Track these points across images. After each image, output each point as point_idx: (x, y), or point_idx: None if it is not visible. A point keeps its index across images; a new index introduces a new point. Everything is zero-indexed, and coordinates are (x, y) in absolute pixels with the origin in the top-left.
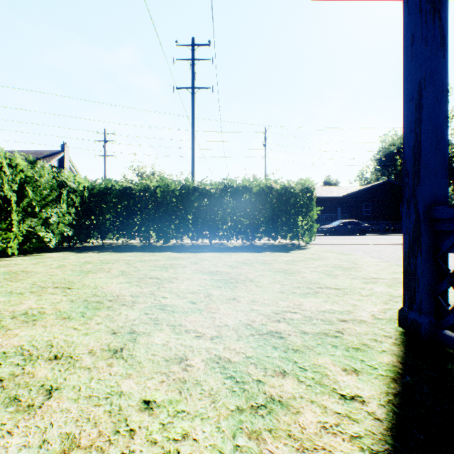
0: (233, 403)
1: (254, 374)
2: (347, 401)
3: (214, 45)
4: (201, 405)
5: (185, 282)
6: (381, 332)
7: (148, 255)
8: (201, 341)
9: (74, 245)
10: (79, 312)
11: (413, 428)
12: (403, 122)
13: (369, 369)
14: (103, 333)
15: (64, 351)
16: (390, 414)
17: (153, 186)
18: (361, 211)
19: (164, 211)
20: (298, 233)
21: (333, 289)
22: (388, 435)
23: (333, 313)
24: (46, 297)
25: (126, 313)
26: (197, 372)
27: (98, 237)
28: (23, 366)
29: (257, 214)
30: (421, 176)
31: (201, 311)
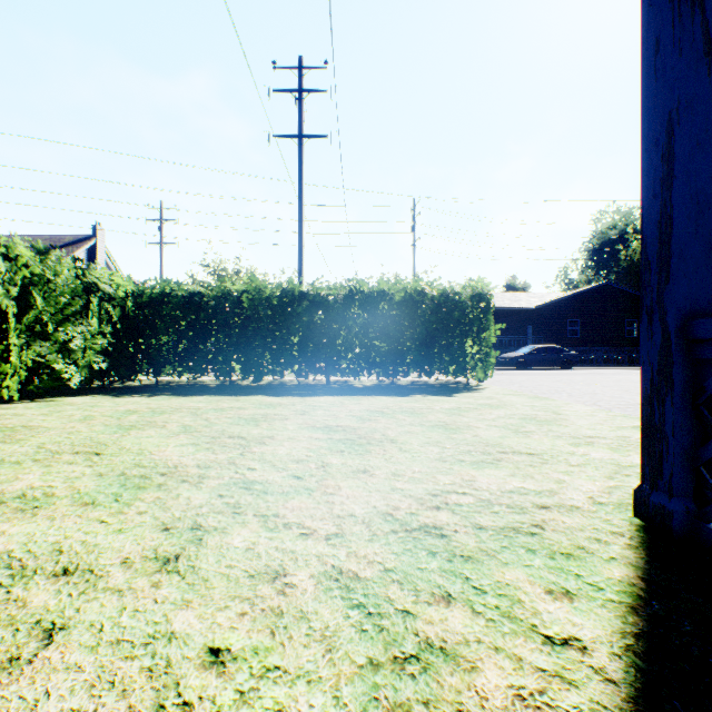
0: (362, 652)
1: (398, 599)
2: (556, 647)
3: (333, 67)
4: (307, 656)
5: (286, 444)
6: (606, 526)
7: (228, 399)
8: (310, 543)
9: (110, 385)
10: (111, 494)
11: (673, 698)
12: (642, 182)
13: (590, 591)
14: (148, 528)
15: (80, 561)
16: (631, 672)
17: (237, 290)
18: (564, 331)
19: (254, 331)
20: (466, 366)
21: (523, 454)
22: (630, 711)
23: (526, 494)
24: (58, 469)
25: (188, 495)
26: (302, 597)
27: (149, 372)
28: (8, 587)
29: (402, 335)
30: (673, 270)
31: (311, 491)
